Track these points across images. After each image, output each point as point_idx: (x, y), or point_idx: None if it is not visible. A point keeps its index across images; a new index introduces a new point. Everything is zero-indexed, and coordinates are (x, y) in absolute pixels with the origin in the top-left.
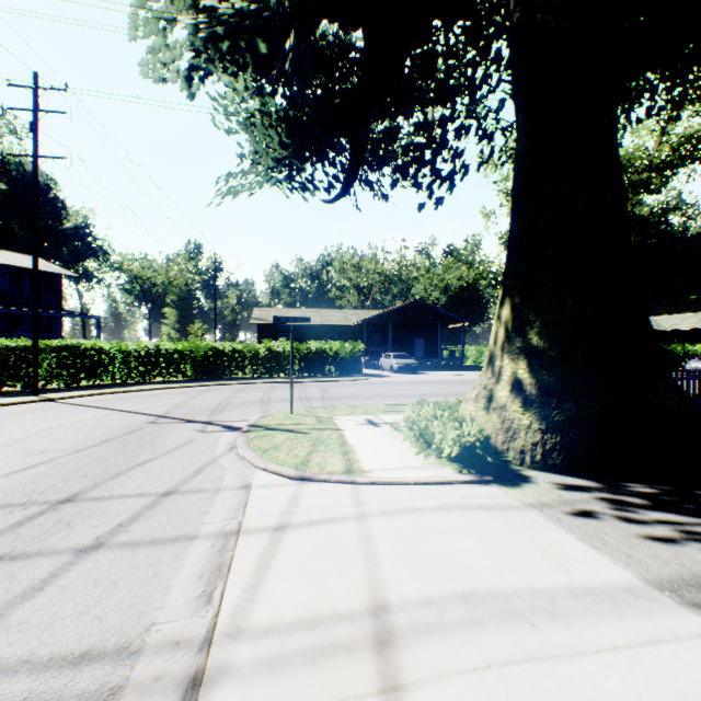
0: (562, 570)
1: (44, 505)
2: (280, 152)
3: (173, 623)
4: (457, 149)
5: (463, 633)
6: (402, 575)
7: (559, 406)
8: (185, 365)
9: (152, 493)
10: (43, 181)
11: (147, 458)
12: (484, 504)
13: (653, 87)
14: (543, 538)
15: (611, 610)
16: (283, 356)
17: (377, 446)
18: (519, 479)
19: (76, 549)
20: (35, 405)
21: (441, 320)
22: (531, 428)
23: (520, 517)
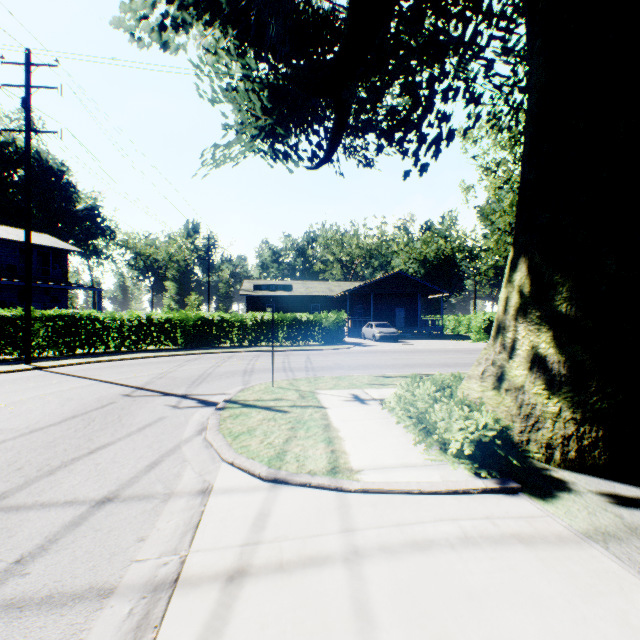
0: None
1: None
2: (263, 119)
3: None
4: (444, 113)
5: None
6: None
7: (599, 391)
8: (176, 334)
9: (86, 500)
10: (56, 167)
11: (103, 443)
12: (522, 533)
13: None
14: (639, 614)
15: None
16: (269, 325)
17: (366, 431)
18: (552, 485)
19: None
20: (22, 374)
21: (421, 291)
22: (561, 417)
23: (583, 562)
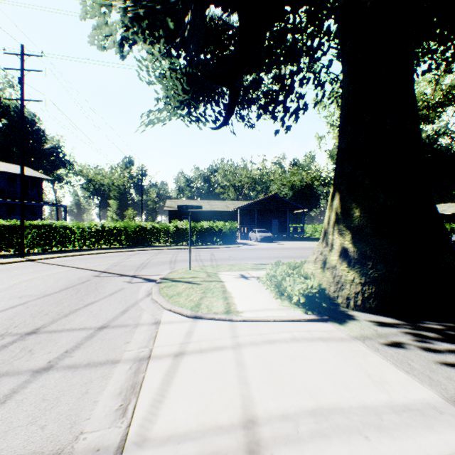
0: (383, 389)
1: (15, 336)
2: (183, 96)
3: (96, 433)
4: (300, 93)
5: (314, 444)
6: (266, 394)
7: (373, 267)
8: (121, 237)
9: (91, 327)
10: (30, 118)
11: (90, 301)
12: (323, 337)
13: (433, 50)
14: (367, 363)
15: (424, 424)
16: (185, 231)
17: (247, 293)
18: (346, 317)
19: (33, 370)
20: (21, 264)
21: (289, 207)
22: (354, 282)
23: (349, 347)
